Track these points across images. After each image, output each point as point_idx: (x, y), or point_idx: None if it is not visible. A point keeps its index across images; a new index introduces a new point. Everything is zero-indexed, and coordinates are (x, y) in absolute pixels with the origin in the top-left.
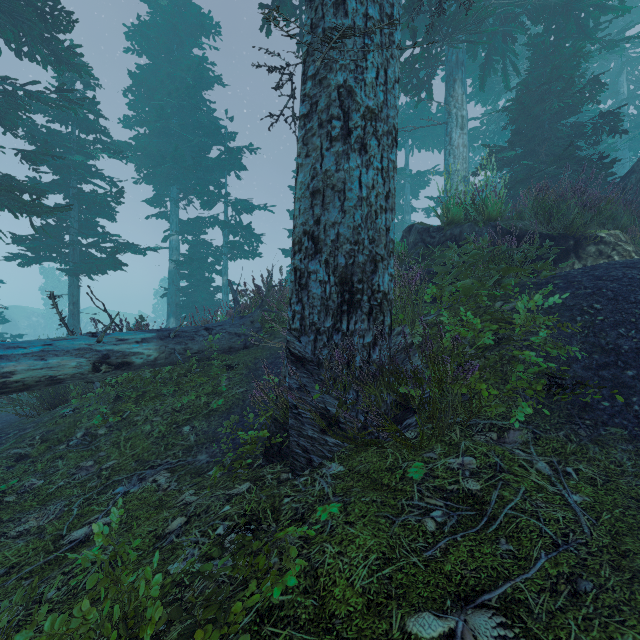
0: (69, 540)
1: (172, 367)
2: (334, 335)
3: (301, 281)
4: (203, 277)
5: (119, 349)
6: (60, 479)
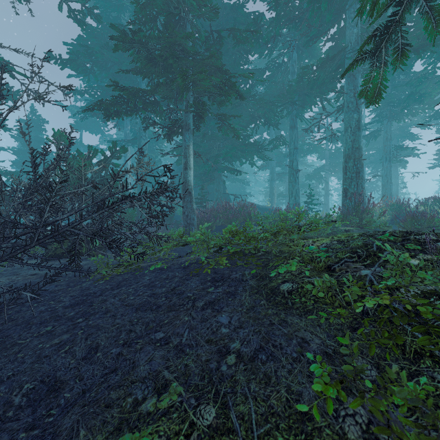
0: None
1: None
2: None
3: None
4: None
5: None
6: None
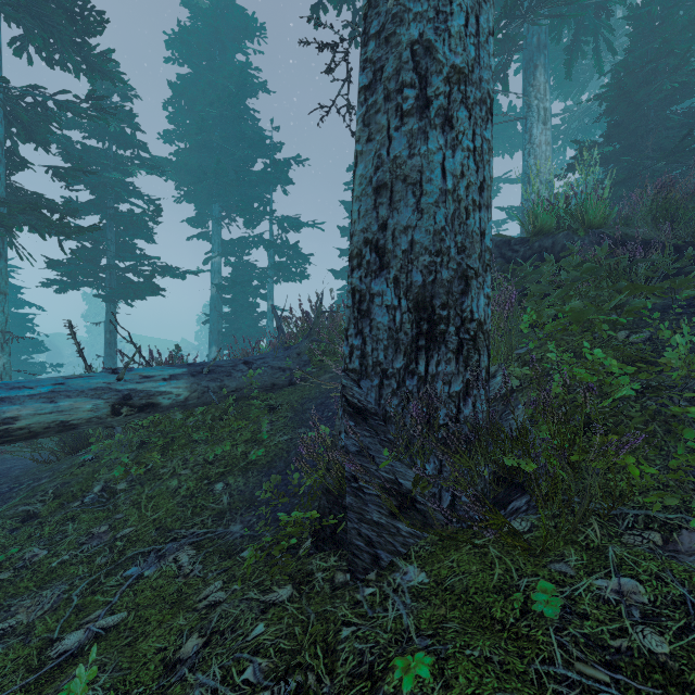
0: (57, 651)
1: (206, 407)
2: (407, 379)
3: (361, 306)
4: (247, 302)
5: (143, 388)
6: (66, 550)
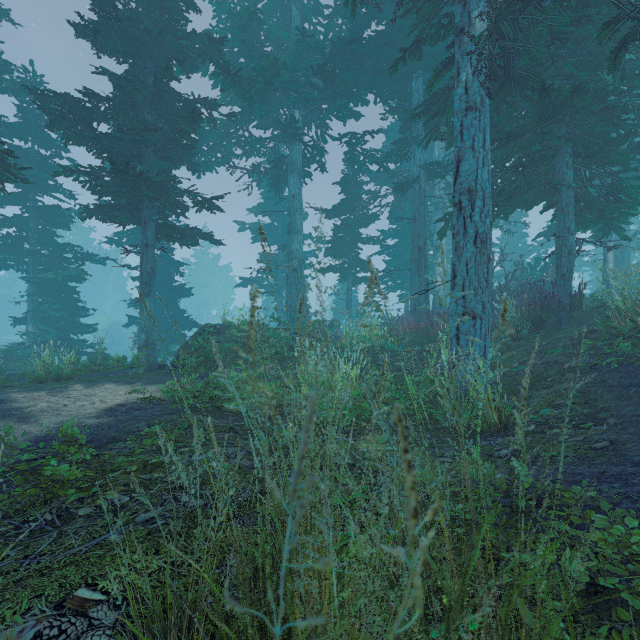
0: None
1: None
2: None
3: None
4: None
5: None
6: None
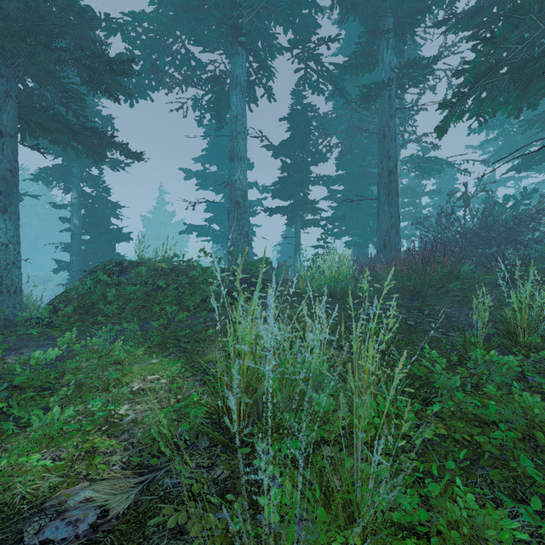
0: None
1: None
2: None
3: None
4: None
5: None
6: None
